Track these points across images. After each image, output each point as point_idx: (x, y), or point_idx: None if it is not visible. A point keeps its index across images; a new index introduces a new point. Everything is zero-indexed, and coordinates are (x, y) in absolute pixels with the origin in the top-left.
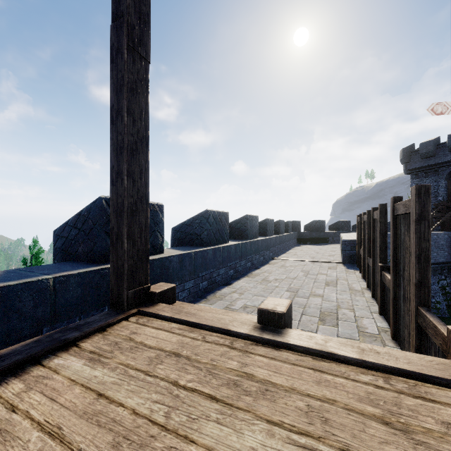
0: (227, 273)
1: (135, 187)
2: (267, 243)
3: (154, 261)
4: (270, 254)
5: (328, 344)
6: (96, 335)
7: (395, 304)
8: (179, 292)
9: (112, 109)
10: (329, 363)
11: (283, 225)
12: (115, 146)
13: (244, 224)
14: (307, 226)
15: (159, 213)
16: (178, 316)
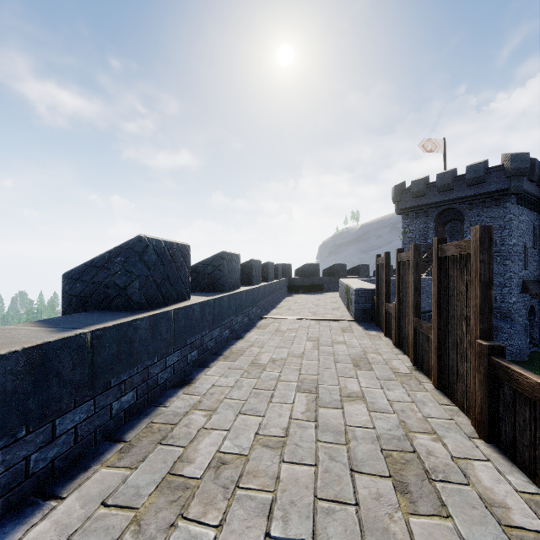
0: (185, 359)
1: None
2: (253, 295)
3: None
4: (258, 311)
5: None
6: None
7: None
8: (30, 454)
9: None
10: None
11: (272, 269)
12: None
13: (219, 266)
14: (299, 270)
15: None
16: None
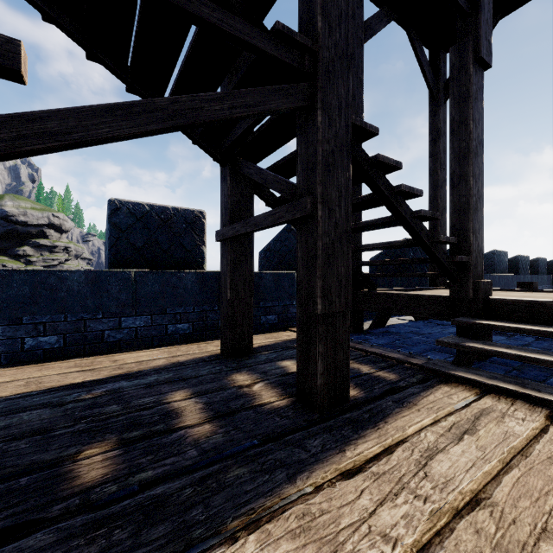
0: None
1: (442, 231)
2: (519, 280)
3: None
4: None
5: None
6: (435, 290)
7: None
8: None
9: (430, 197)
10: None
11: (544, 264)
12: None
13: (490, 259)
14: None
15: None
16: None
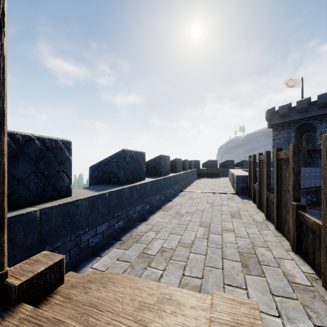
0: (143, 209)
1: None
2: (177, 178)
3: (53, 208)
4: (179, 187)
5: None
6: None
7: None
8: (89, 239)
9: None
10: None
11: (188, 164)
12: None
13: (159, 163)
14: (204, 164)
15: (65, 151)
16: None
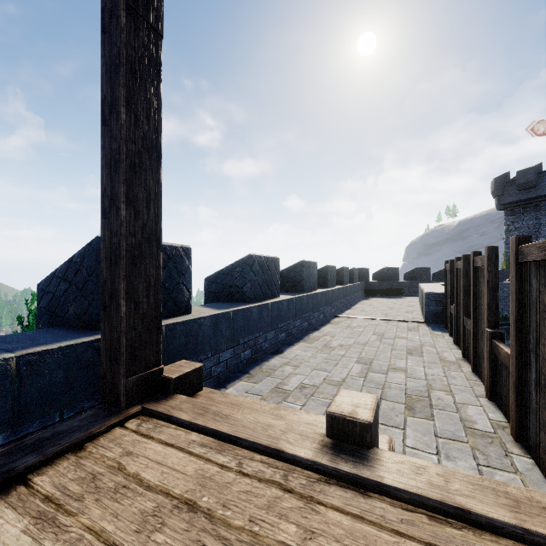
0: (277, 338)
1: (139, 221)
2: (328, 297)
3: (177, 325)
4: (332, 311)
5: (451, 487)
6: (65, 458)
7: (520, 391)
8: (212, 367)
9: (103, 103)
10: (460, 529)
11: (347, 274)
12: (108, 158)
13: (299, 272)
14: (377, 274)
15: (185, 259)
16: (202, 421)
